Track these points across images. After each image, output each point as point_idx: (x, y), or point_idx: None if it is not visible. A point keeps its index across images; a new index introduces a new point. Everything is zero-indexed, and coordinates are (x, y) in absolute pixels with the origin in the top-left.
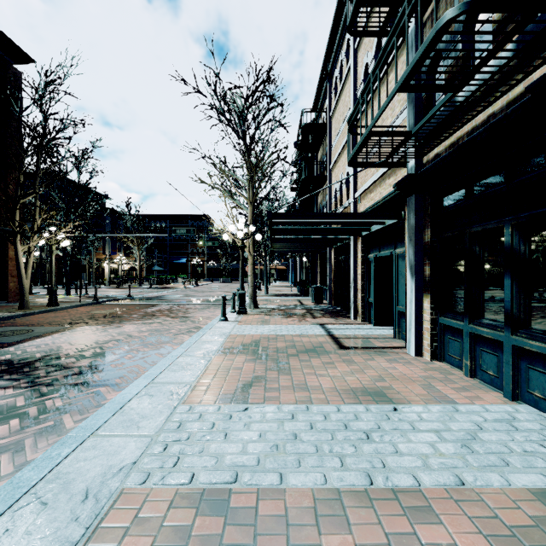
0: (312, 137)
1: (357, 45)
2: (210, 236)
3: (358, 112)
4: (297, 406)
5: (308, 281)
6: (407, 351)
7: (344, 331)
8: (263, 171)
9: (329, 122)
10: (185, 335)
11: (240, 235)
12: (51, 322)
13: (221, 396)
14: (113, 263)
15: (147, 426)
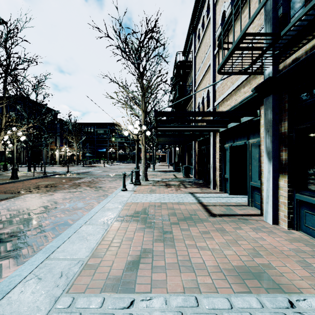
0: (183, 71)
1: (215, 1)
2: (120, 136)
3: (230, 23)
4: (185, 298)
5: (179, 163)
6: (264, 218)
7: (209, 199)
8: (151, 90)
9: (194, 59)
10: (95, 202)
11: (135, 132)
12: (7, 190)
13: (109, 278)
14: (62, 151)
15: None
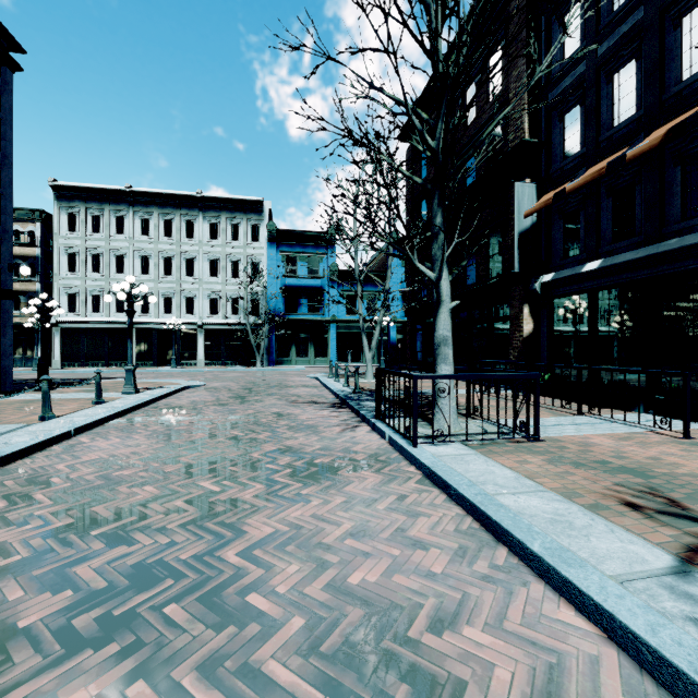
0: None
1: None
2: None
3: None
4: None
5: None
6: None
7: None
8: None
9: None
10: None
11: None
12: None
13: None
14: None
15: None
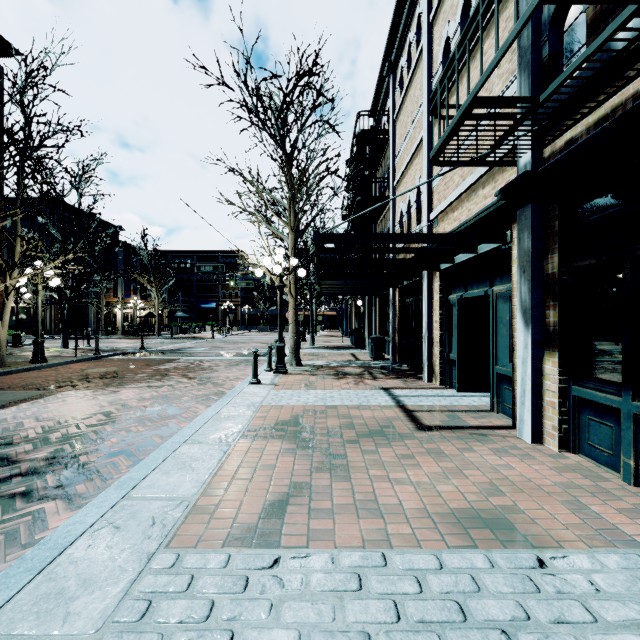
0: (370, 149)
1: (432, 17)
2: (245, 276)
3: (451, 75)
4: (365, 554)
5: (364, 331)
6: (517, 433)
7: (418, 400)
8: (307, 188)
9: (392, 127)
10: (201, 405)
11: (277, 271)
12: (28, 384)
13: (235, 527)
14: (127, 308)
15: (84, 610)
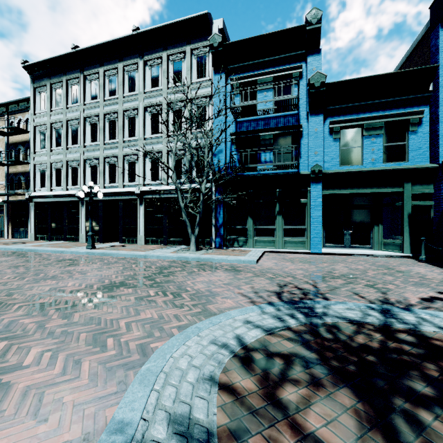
0: None
1: None
2: None
3: None
4: None
5: None
6: (5, 238)
7: None
8: None
9: None
10: None
11: None
12: None
13: None
14: None
15: None
